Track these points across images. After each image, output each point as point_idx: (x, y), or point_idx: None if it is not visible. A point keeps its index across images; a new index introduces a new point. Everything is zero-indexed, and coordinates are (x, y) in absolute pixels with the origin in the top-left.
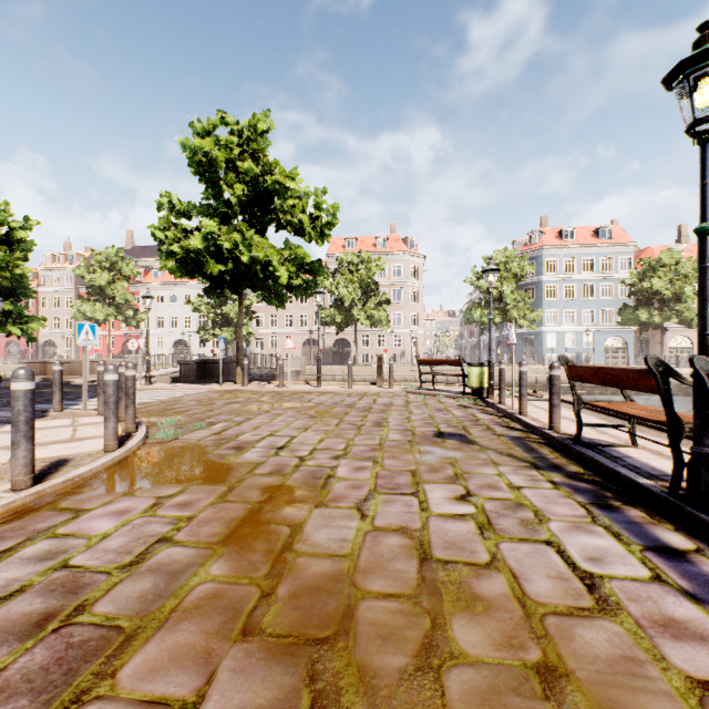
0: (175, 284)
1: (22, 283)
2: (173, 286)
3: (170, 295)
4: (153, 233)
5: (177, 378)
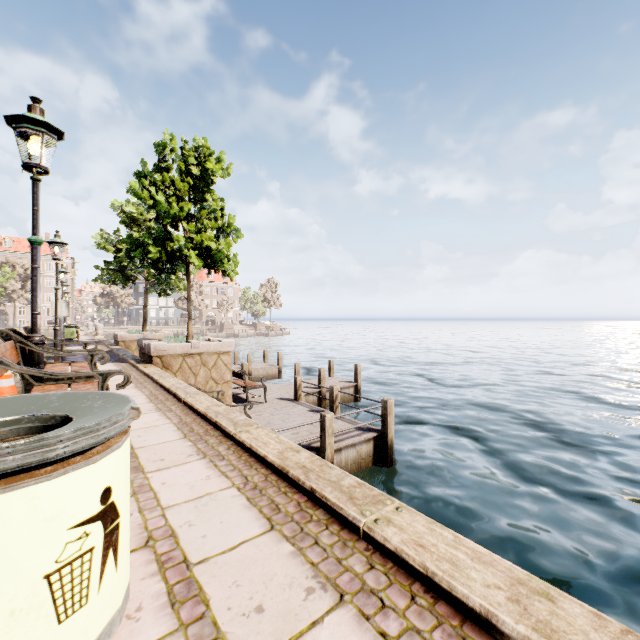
0: None
1: None
2: None
3: None
4: None
5: None
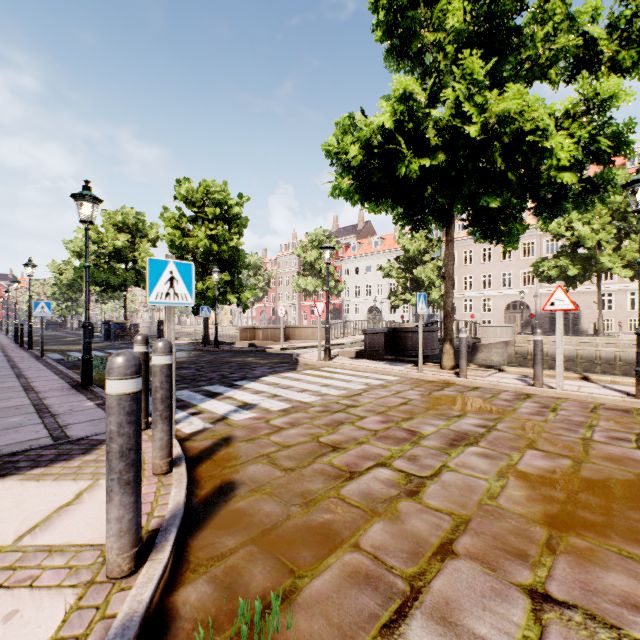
0: (369, 255)
1: (239, 256)
2: (367, 257)
3: (364, 266)
4: (327, 152)
5: (362, 351)
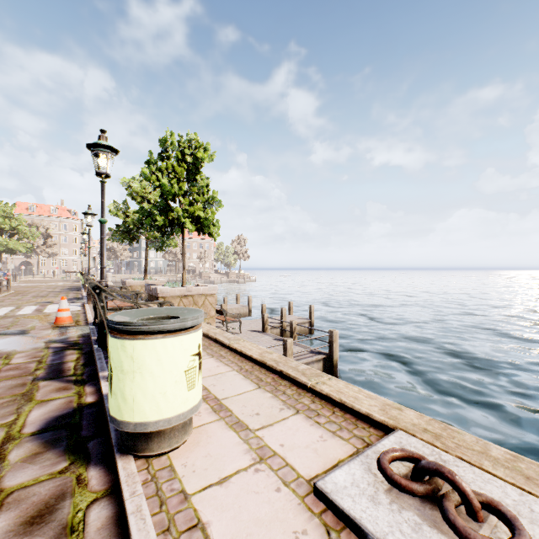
0: None
1: None
2: None
3: None
4: None
5: None
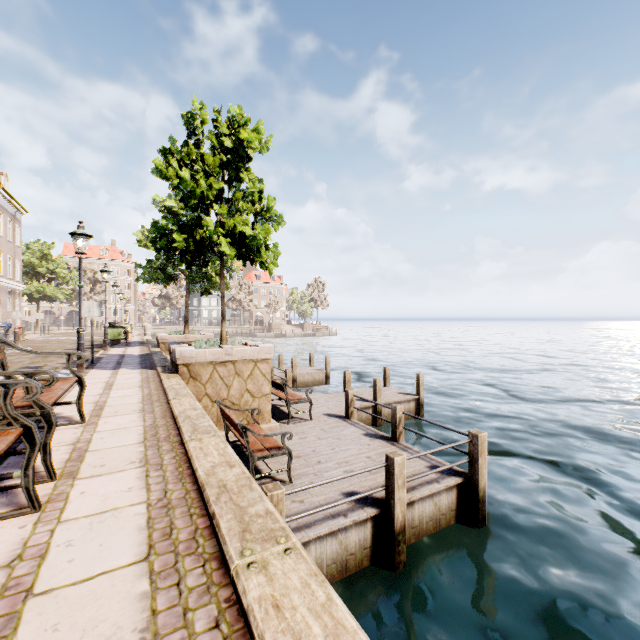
0: None
1: None
2: None
3: None
4: None
5: None
